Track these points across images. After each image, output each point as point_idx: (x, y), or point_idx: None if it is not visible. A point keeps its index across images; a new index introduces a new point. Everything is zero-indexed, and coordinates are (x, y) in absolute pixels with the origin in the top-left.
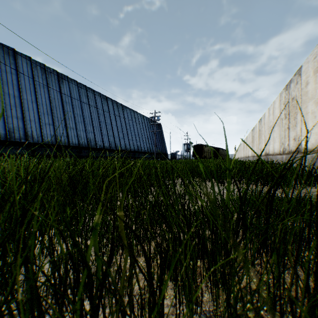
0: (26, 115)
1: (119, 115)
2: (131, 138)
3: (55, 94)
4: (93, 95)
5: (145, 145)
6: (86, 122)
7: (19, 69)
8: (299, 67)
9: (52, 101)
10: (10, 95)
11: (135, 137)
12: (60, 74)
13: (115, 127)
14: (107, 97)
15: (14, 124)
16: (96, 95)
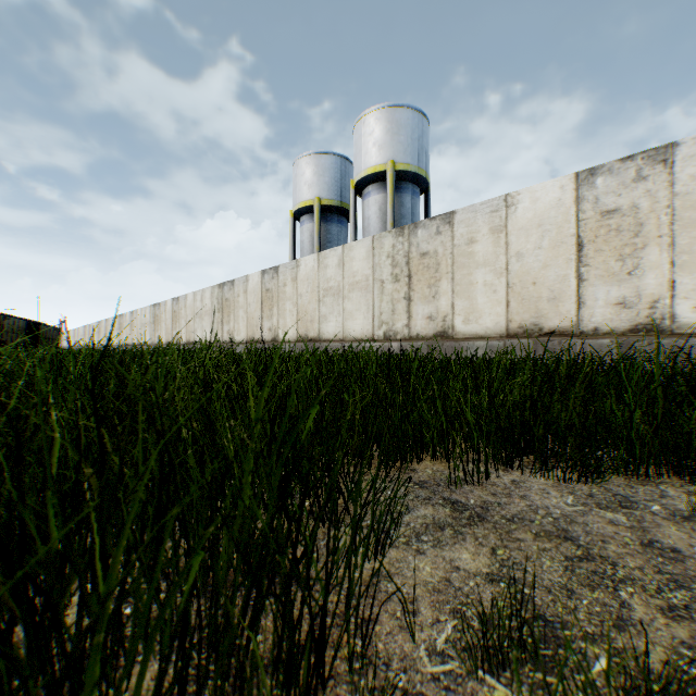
0: None
1: None
2: None
3: None
4: None
5: None
6: None
7: None
8: (233, 280)
9: None
10: None
11: None
12: None
13: None
14: None
15: None
16: None
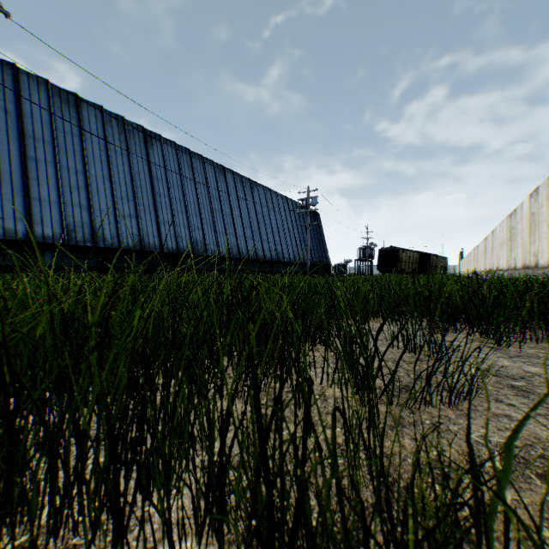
0: (93, 202)
1: (245, 197)
2: (267, 239)
3: (140, 166)
4: (202, 164)
5: (290, 251)
6: (189, 211)
7: (84, 126)
8: None
9: (136, 178)
10: (69, 170)
11: (273, 237)
12: (148, 132)
13: (237, 220)
14: (225, 168)
15: (76, 217)
16: (206, 165)
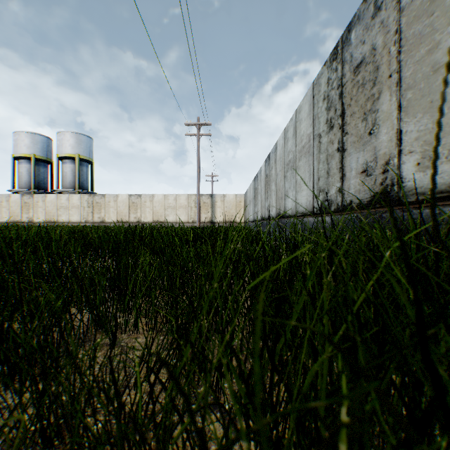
0: None
1: None
2: None
3: None
4: None
5: None
6: None
7: None
8: None
9: None
10: None
11: None
12: None
13: None
14: None
15: None
16: None
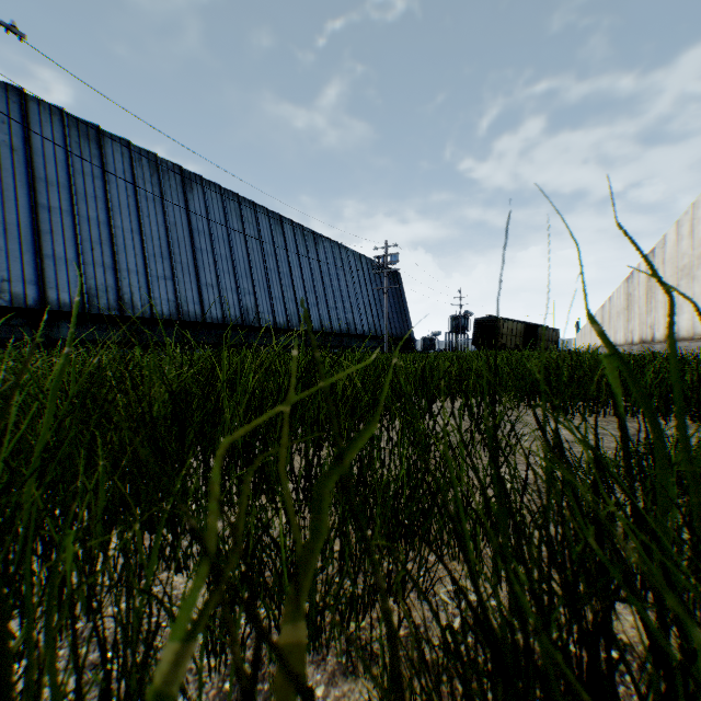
0: (120, 260)
1: (308, 254)
2: (334, 306)
3: (177, 215)
4: (253, 213)
5: (364, 321)
6: (238, 272)
7: (108, 166)
8: None
9: (171, 230)
10: (90, 221)
11: (343, 303)
12: (186, 173)
13: (298, 282)
14: (282, 217)
15: (98, 279)
16: (259, 214)
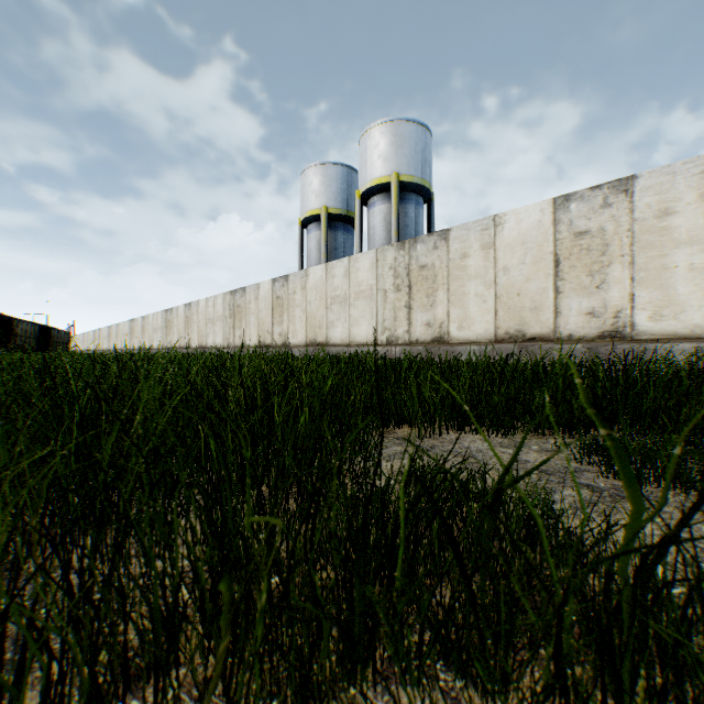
0: None
1: None
2: None
3: None
4: None
5: None
6: None
7: None
8: (245, 287)
9: None
10: None
11: None
12: None
13: None
14: None
15: None
16: None
